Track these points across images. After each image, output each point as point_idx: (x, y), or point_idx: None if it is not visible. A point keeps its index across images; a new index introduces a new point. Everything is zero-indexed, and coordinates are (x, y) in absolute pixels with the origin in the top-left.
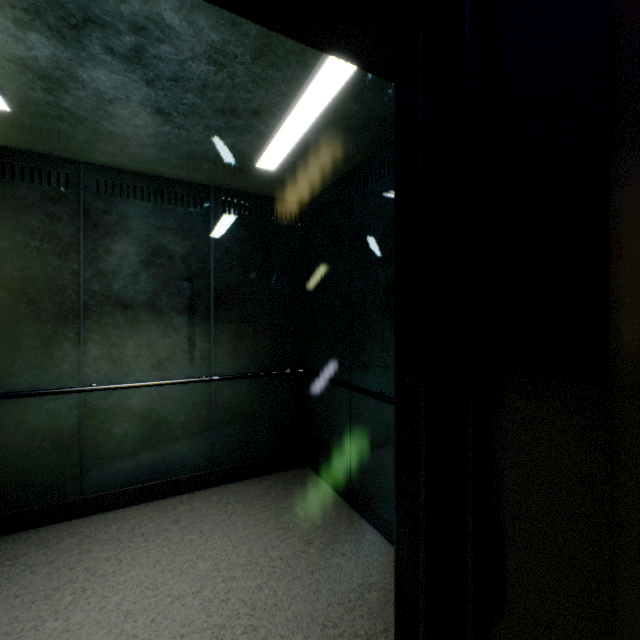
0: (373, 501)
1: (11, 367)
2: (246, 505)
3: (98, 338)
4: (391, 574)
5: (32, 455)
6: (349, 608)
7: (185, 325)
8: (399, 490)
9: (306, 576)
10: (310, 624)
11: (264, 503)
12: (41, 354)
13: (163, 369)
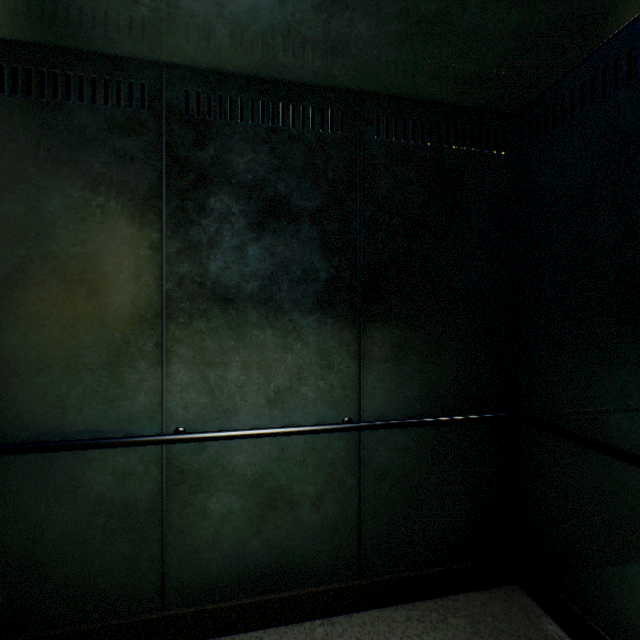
0: None
1: (65, 398)
2: None
3: (186, 352)
4: None
5: (94, 539)
6: None
7: (316, 331)
8: None
9: None
10: None
11: None
12: (106, 378)
13: (282, 405)
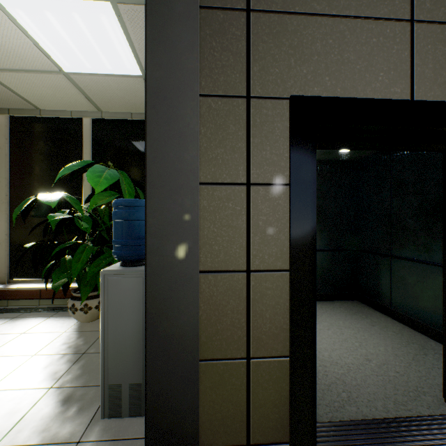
0: (407, 314)
1: None
2: (331, 309)
3: None
4: (423, 342)
5: None
6: (403, 346)
7: None
8: (445, 269)
9: (376, 334)
10: (385, 346)
11: (340, 310)
12: None
13: None
